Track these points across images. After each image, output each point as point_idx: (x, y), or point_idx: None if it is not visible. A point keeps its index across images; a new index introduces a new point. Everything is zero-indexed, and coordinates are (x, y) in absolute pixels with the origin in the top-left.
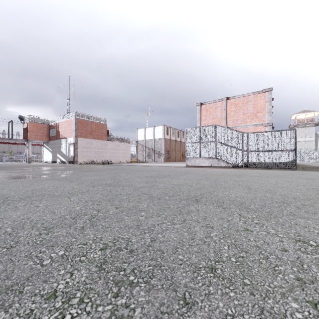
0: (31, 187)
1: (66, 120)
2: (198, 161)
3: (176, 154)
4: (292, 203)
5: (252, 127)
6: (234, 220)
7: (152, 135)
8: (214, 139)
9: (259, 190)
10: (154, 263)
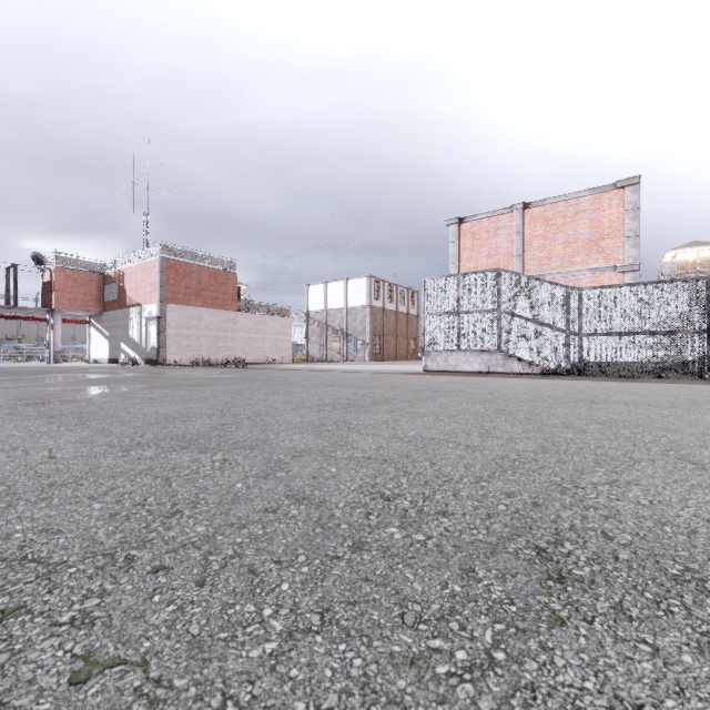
0: None
1: (141, 264)
2: (454, 359)
3: (397, 342)
4: None
5: (589, 275)
6: None
7: (343, 300)
8: (493, 304)
9: None
10: None
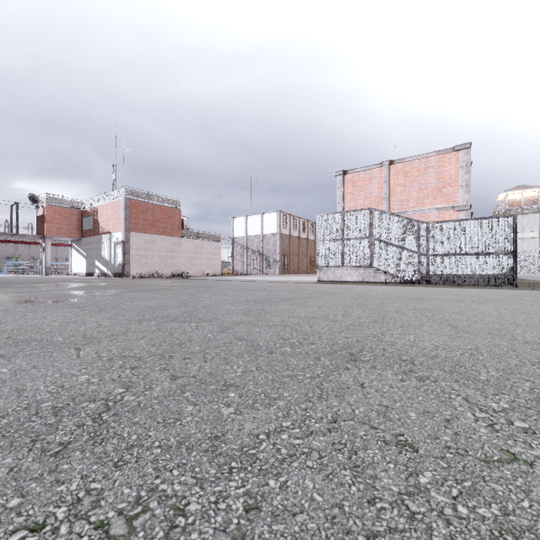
0: (16, 324)
1: (110, 203)
2: (340, 272)
3: (299, 260)
4: None
5: (436, 212)
6: (460, 419)
7: (259, 229)
8: (367, 233)
9: (476, 331)
10: None
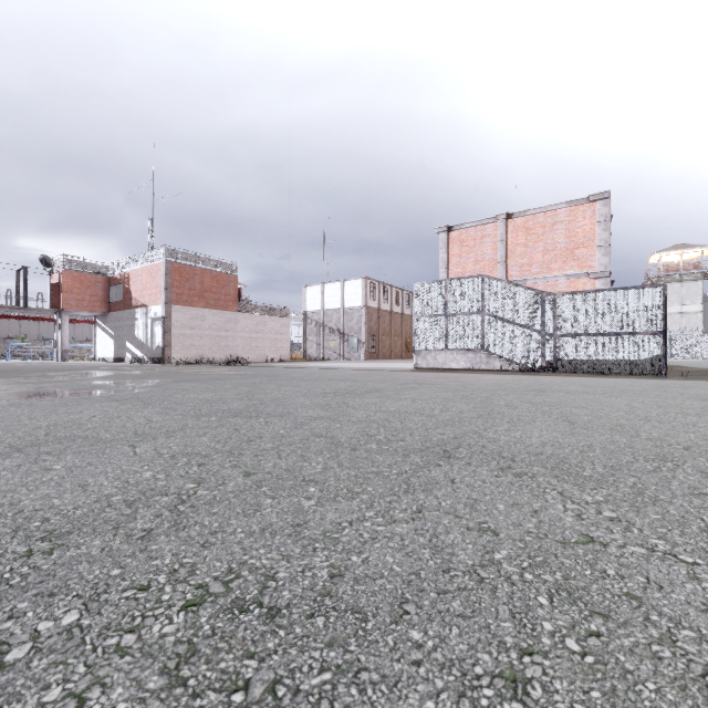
0: (49, 419)
1: (146, 267)
2: (443, 357)
3: (392, 342)
4: (686, 461)
5: (566, 280)
6: (549, 510)
7: (339, 300)
8: (478, 307)
9: (596, 427)
10: (337, 660)
